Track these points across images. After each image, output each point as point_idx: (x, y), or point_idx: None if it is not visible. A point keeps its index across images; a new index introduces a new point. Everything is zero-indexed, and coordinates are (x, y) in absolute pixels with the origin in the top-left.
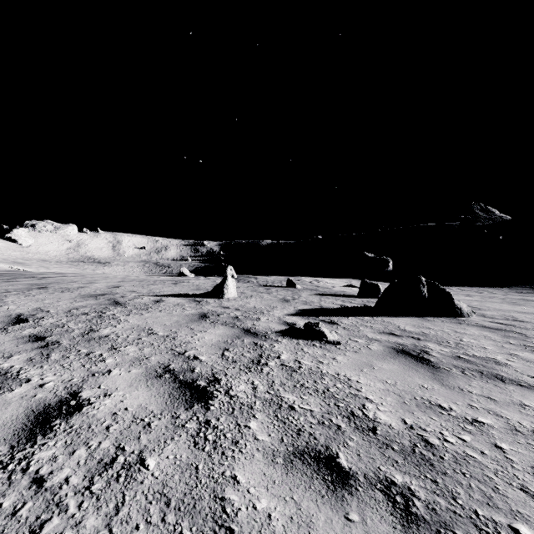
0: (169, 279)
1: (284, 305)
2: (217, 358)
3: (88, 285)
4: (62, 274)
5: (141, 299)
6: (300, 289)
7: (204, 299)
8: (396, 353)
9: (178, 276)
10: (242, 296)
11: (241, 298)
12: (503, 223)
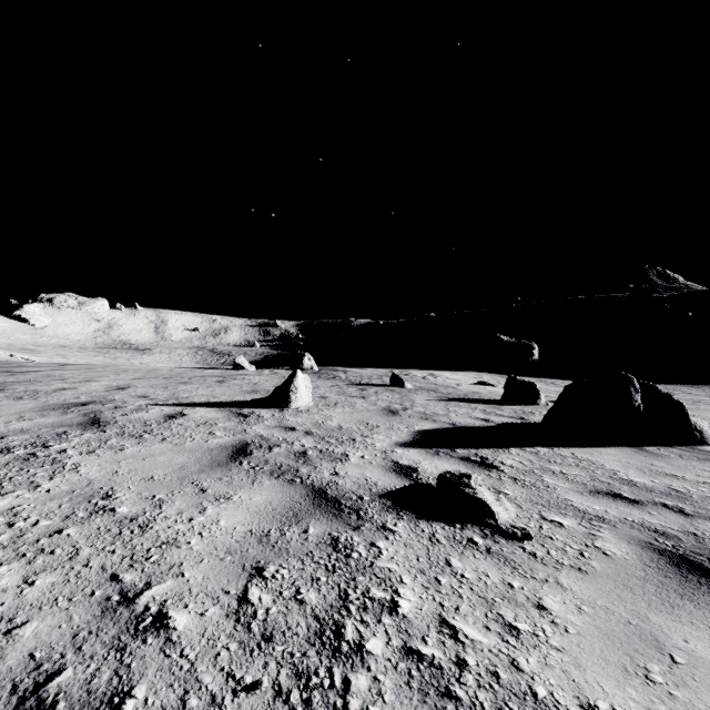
0: (216, 375)
1: (391, 422)
2: (221, 618)
3: (77, 386)
4: (59, 367)
5: (145, 413)
6: (412, 390)
7: (255, 412)
8: (678, 571)
9: (233, 369)
10: (321, 404)
11: (319, 407)
12: (691, 294)
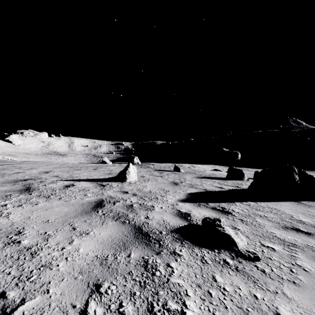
0: (93, 166)
1: (175, 189)
2: None
3: (26, 171)
4: (21, 162)
5: (54, 184)
6: (184, 173)
7: (109, 183)
8: None
9: (101, 163)
10: (141, 180)
11: (140, 181)
12: (308, 130)
